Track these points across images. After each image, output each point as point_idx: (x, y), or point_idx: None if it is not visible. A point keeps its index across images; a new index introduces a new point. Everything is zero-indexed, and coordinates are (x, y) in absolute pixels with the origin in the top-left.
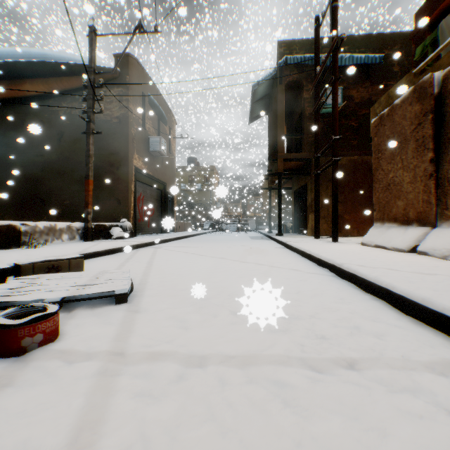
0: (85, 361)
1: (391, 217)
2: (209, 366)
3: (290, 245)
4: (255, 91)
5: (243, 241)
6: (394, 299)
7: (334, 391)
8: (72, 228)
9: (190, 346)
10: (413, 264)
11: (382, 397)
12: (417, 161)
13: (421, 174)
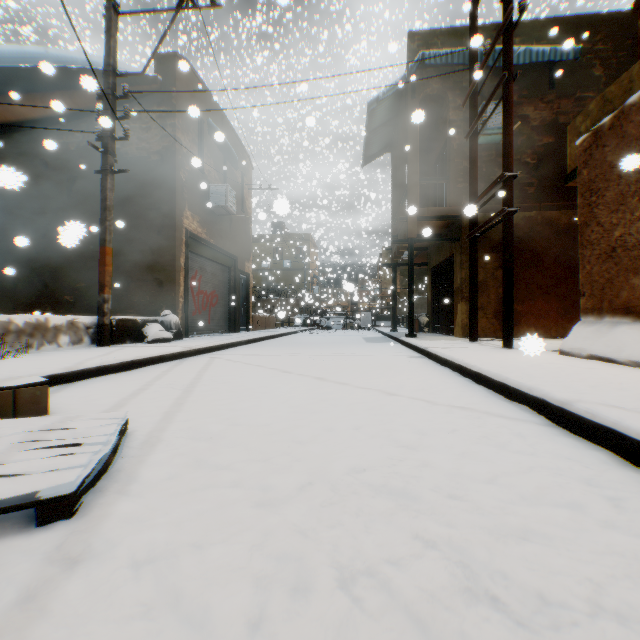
0: None
1: (617, 306)
2: None
3: (435, 353)
4: (372, 113)
5: (354, 345)
6: None
7: None
8: (78, 326)
9: None
10: None
11: None
12: None
13: None
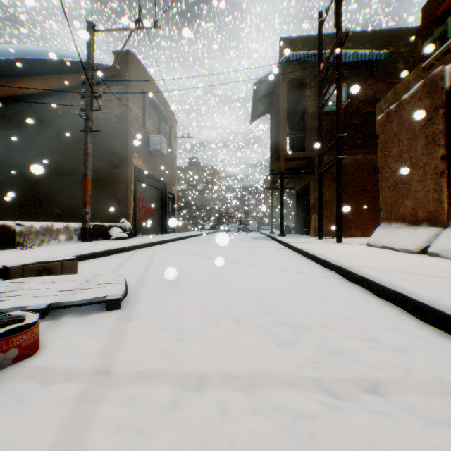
0: (64, 381)
1: (398, 217)
2: (208, 389)
3: (294, 245)
4: (257, 89)
5: (245, 242)
6: (412, 305)
7: (358, 425)
8: (70, 229)
9: (187, 363)
10: (427, 267)
11: (418, 433)
12: (427, 158)
13: (431, 171)
